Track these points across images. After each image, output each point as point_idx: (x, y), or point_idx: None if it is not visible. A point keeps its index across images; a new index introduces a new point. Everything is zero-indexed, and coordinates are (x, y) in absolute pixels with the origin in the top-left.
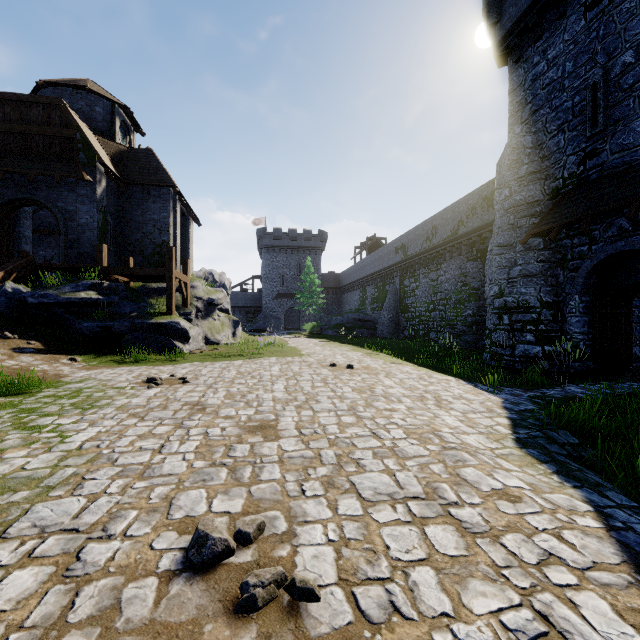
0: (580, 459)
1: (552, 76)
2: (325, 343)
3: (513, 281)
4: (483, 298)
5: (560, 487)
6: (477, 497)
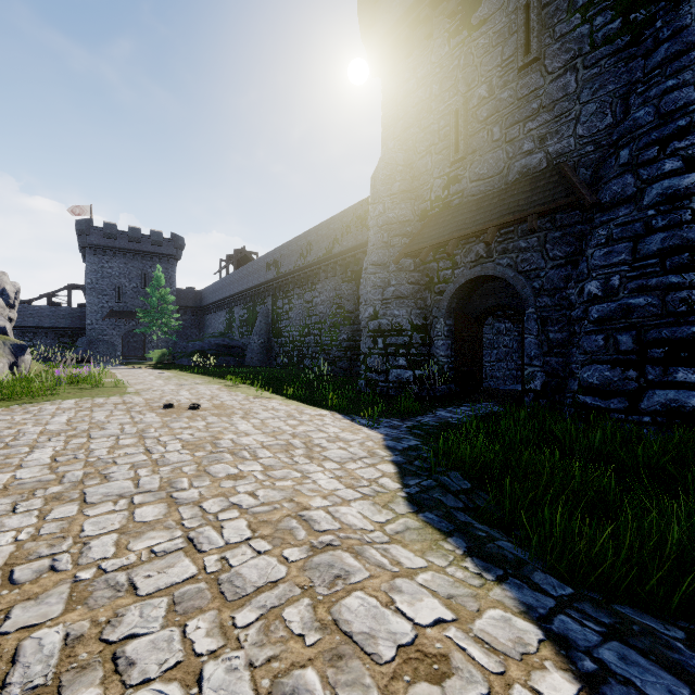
0: (478, 511)
1: (421, 96)
2: (173, 375)
3: (387, 302)
4: (357, 322)
5: (483, 587)
6: (375, 692)
